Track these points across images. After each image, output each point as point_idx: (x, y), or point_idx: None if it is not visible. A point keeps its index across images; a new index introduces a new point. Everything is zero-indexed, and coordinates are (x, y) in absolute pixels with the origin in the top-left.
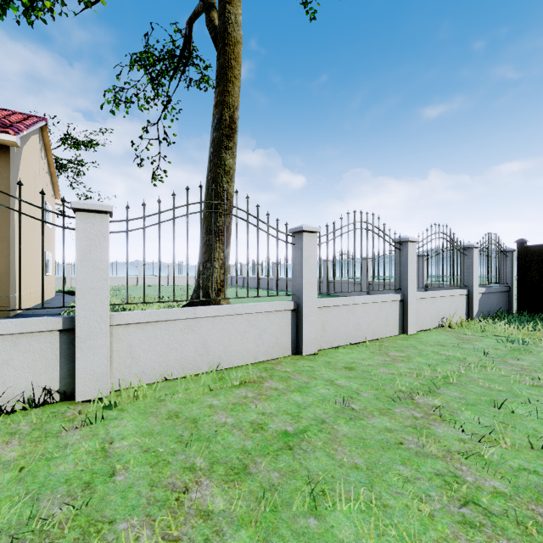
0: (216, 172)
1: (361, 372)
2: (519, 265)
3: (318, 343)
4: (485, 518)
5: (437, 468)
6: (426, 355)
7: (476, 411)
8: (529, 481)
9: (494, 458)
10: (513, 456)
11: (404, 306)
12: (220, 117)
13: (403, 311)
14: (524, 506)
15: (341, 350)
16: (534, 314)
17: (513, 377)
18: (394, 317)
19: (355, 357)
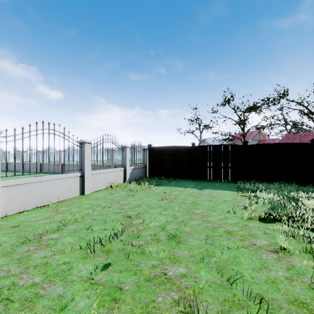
0: None
1: (23, 227)
2: (149, 155)
3: (4, 211)
4: (3, 307)
5: (4, 284)
6: (82, 206)
7: (73, 235)
8: (59, 269)
9: (53, 262)
10: (66, 257)
11: (83, 179)
12: None
13: (83, 182)
14: (40, 287)
15: (24, 213)
16: (154, 177)
17: (113, 211)
18: (76, 186)
19: (30, 217)
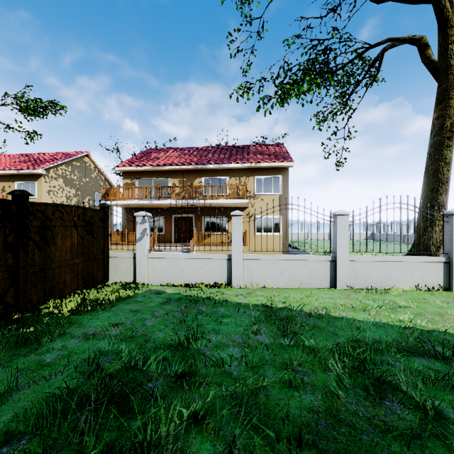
0: (437, 165)
1: None
2: None
3: None
4: None
5: None
6: None
7: None
8: None
9: None
10: None
11: None
12: (441, 126)
13: None
14: None
15: None
16: None
17: None
18: None
19: None
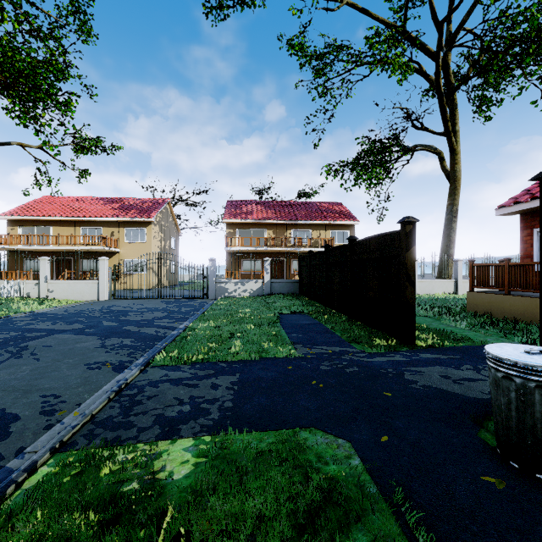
0: (449, 232)
1: None
2: None
3: None
4: None
5: None
6: None
7: None
8: None
9: None
10: None
11: None
12: (451, 209)
13: None
14: None
15: None
16: None
17: None
18: None
19: None
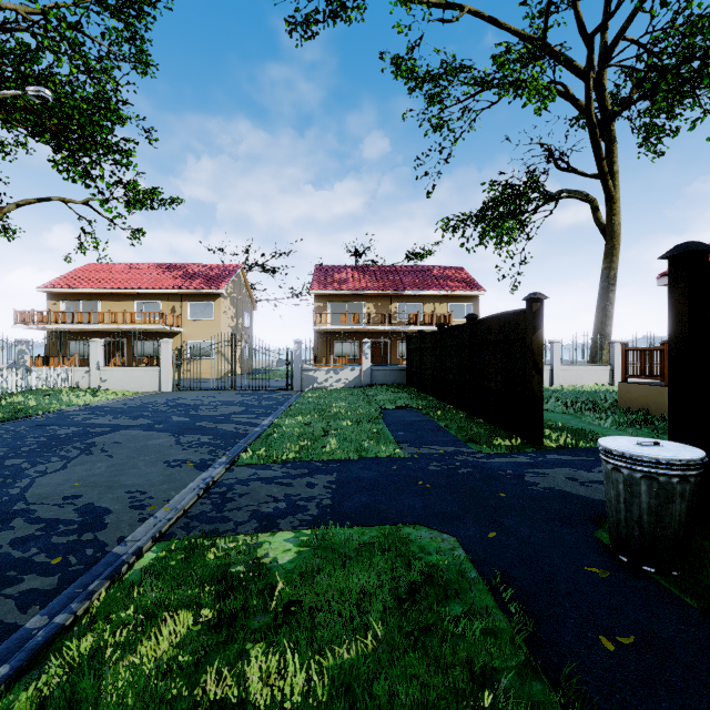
0: (605, 304)
1: None
2: None
3: None
4: None
5: None
6: None
7: None
8: None
9: None
10: None
11: None
12: (607, 275)
13: None
14: None
15: None
16: None
17: None
18: None
19: None
